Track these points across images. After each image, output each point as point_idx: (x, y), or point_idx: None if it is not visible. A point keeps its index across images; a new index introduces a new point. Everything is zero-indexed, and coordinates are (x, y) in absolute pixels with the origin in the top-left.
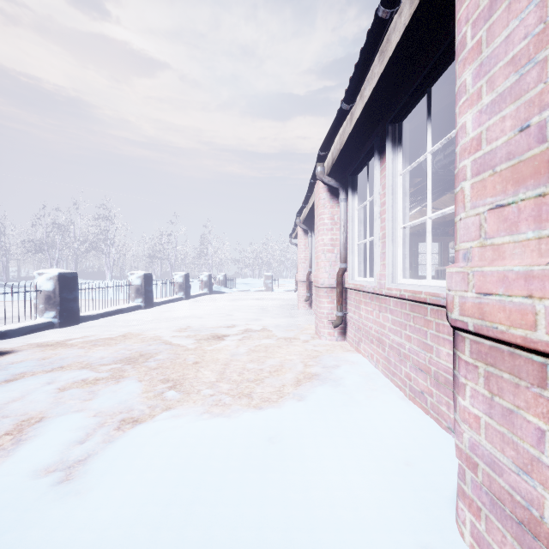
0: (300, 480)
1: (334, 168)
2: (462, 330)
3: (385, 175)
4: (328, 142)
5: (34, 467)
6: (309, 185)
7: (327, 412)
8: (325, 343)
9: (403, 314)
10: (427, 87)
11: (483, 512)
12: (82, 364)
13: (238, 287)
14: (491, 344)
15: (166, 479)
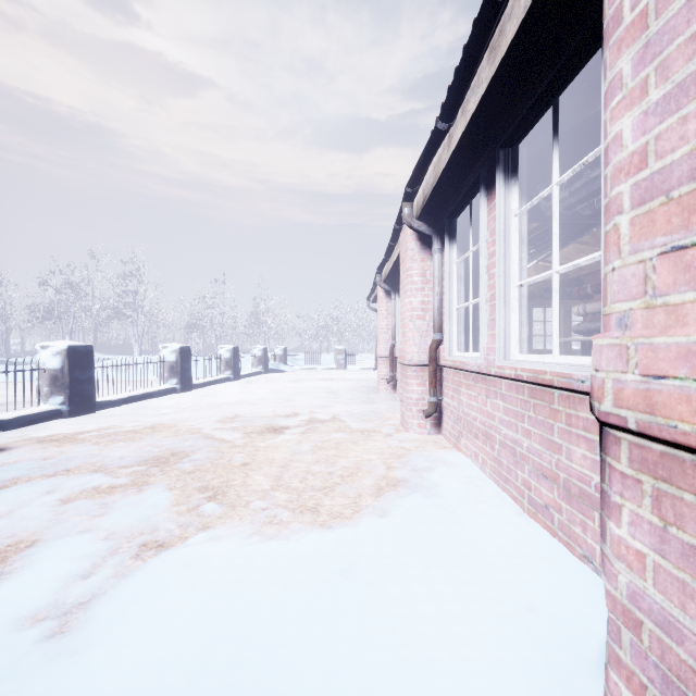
0: (384, 634)
1: (425, 209)
2: (617, 428)
3: (495, 216)
4: (418, 175)
5: (17, 614)
6: (392, 232)
7: (418, 533)
8: (414, 438)
9: (520, 401)
10: (553, 96)
11: (650, 692)
12: (95, 467)
13: (302, 364)
14: (663, 449)
15: (198, 633)
